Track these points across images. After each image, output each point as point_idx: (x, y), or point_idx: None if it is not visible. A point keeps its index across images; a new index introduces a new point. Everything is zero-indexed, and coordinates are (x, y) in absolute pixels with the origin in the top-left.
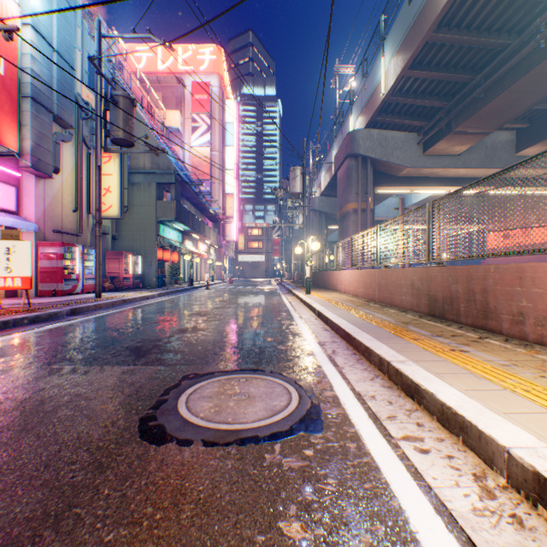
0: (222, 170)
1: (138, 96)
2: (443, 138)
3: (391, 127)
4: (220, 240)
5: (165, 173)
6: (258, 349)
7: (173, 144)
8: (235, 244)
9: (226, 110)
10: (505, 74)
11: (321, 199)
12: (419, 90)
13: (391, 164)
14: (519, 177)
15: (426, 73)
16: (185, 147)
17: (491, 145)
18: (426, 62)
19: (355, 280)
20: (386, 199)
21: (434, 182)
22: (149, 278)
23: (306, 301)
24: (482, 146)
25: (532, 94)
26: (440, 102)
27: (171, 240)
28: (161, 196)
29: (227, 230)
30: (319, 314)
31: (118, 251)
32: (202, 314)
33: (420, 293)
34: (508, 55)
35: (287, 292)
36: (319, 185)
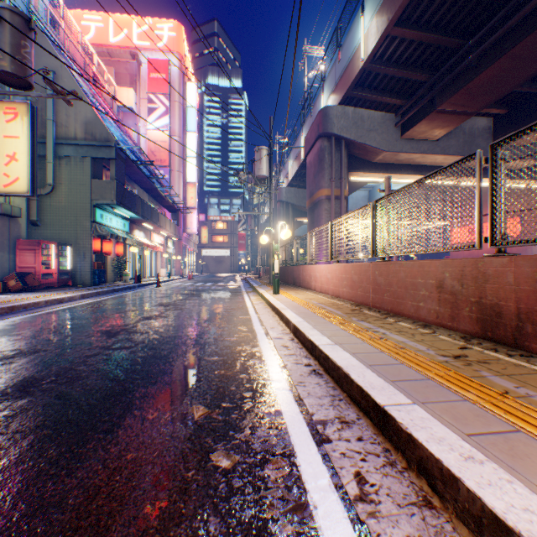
0: (183, 157)
1: (81, 63)
2: (425, 117)
3: (367, 106)
4: (179, 232)
5: (102, 145)
6: (150, 484)
7: (126, 125)
8: (198, 237)
9: (188, 93)
10: (505, 36)
11: (289, 190)
12: (402, 58)
13: (368, 147)
14: None
15: (415, 32)
16: (140, 129)
17: (469, 132)
18: (415, 19)
19: (337, 277)
20: (355, 192)
21: (410, 170)
22: (81, 274)
23: (275, 306)
24: (460, 132)
25: (532, 63)
26: (424, 75)
27: (113, 229)
28: (100, 174)
29: (189, 222)
30: (296, 333)
31: (33, 240)
32: (115, 331)
33: (458, 300)
34: (510, 10)
35: (251, 290)
36: (286, 174)
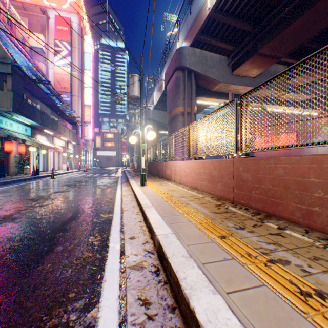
0: (81, 87)
1: None
2: (249, 58)
3: (209, 50)
4: (77, 138)
5: None
6: None
7: (38, 61)
8: (94, 143)
9: (85, 43)
10: None
11: (154, 111)
12: (236, 10)
13: (210, 78)
14: (285, 99)
15: None
16: (48, 64)
17: (273, 74)
18: None
19: (195, 171)
20: (197, 115)
21: (236, 98)
22: None
23: (139, 201)
24: (268, 73)
25: (327, 17)
26: (250, 26)
27: (14, 132)
28: (0, 87)
29: (86, 132)
30: (163, 260)
31: None
32: None
33: None
34: None
35: (125, 181)
36: (153, 101)
